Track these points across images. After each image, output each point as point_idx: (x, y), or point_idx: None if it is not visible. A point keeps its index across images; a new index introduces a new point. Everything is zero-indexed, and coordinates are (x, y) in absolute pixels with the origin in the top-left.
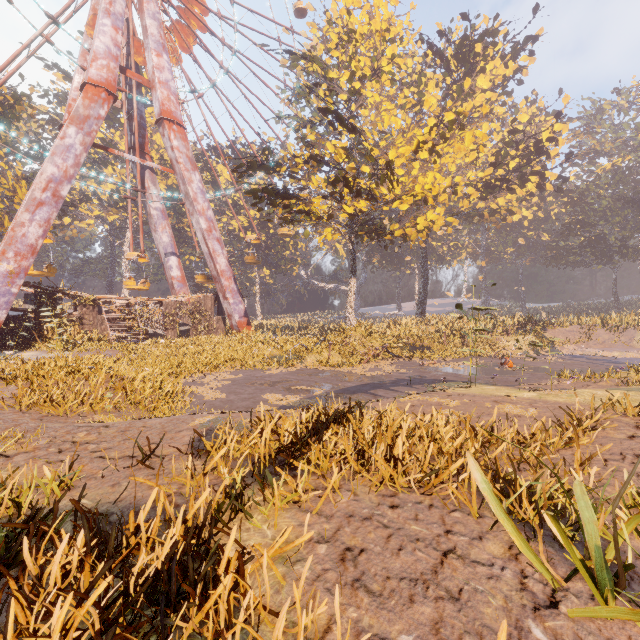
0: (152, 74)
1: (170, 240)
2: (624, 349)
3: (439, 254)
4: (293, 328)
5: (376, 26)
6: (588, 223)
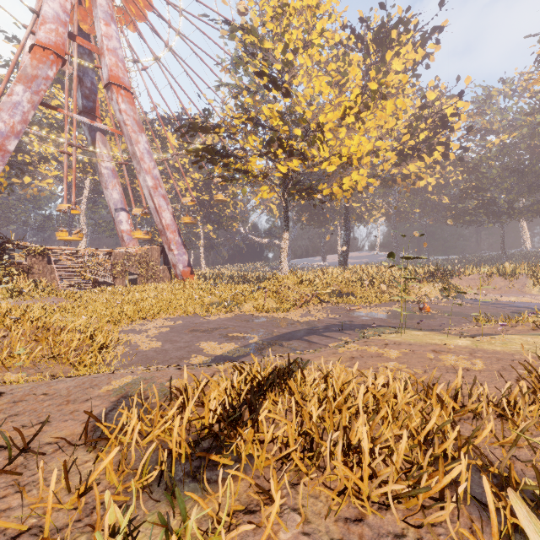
0: (101, 42)
1: (120, 197)
2: (519, 294)
3: (358, 214)
4: (233, 277)
5: (307, 1)
6: (481, 188)
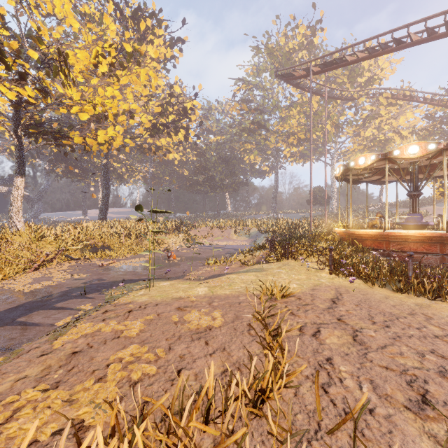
0: None
1: None
2: (227, 240)
3: (119, 173)
4: None
5: None
6: (207, 168)
